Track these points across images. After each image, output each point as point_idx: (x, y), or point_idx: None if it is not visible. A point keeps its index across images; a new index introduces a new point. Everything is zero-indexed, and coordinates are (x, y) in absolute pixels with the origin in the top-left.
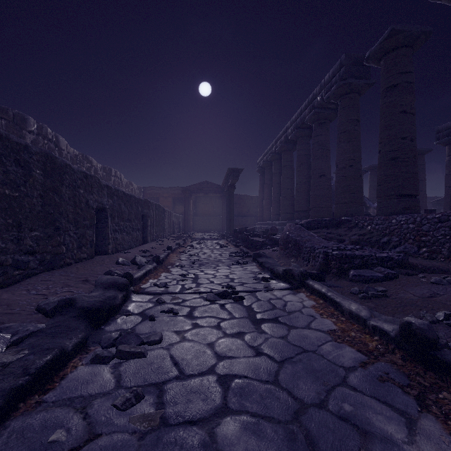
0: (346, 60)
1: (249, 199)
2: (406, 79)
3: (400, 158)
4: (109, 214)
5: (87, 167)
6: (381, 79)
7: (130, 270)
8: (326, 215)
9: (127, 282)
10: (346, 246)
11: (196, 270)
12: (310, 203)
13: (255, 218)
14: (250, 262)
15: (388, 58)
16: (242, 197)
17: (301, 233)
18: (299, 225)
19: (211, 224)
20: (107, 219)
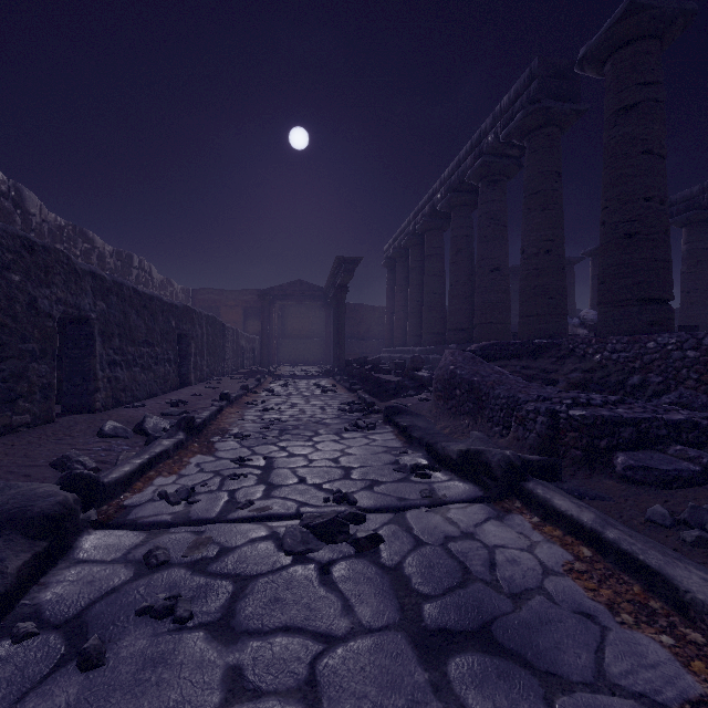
0: (540, 69)
1: (369, 312)
2: (652, 95)
3: (642, 235)
4: (98, 331)
5: (83, 249)
6: (606, 97)
7: (122, 452)
8: (502, 336)
9: (59, 508)
10: (590, 396)
11: (272, 447)
12: (475, 316)
13: (380, 341)
14: (380, 424)
15: (620, 58)
16: (359, 308)
17: (479, 368)
18: (471, 353)
19: (307, 352)
20: (92, 340)
